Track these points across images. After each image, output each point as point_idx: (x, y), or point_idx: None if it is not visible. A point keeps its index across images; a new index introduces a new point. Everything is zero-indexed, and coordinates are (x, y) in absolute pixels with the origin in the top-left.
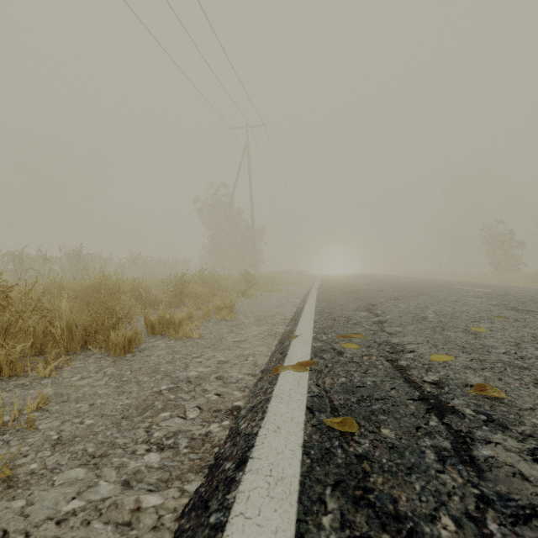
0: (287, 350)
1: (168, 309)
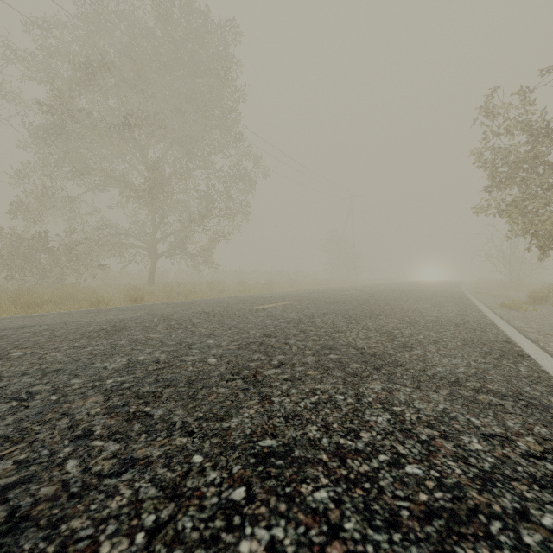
0: None
1: None
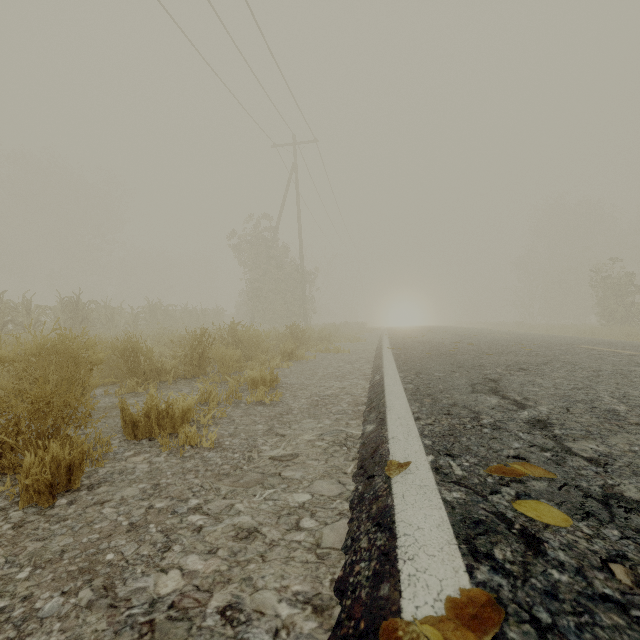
0: (391, 513)
1: (180, 382)
